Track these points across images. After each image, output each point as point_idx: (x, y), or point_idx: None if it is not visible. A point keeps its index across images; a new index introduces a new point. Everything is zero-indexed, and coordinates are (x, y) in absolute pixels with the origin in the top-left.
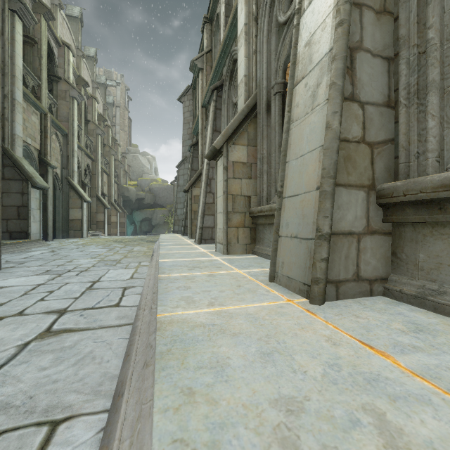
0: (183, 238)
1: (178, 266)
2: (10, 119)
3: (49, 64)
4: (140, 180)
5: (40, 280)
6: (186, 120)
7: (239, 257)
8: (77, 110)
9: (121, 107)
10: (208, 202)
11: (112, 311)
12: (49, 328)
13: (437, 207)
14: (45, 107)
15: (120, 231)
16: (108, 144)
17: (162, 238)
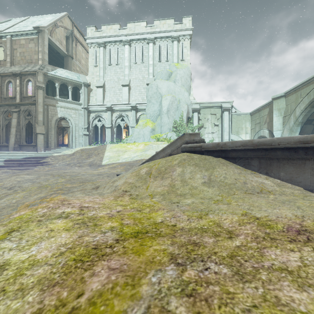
0: None
1: None
2: None
3: None
4: None
5: None
6: None
7: None
8: None
9: None
10: None
11: None
12: None
13: (22, 146)
14: None
15: None
16: None
17: None
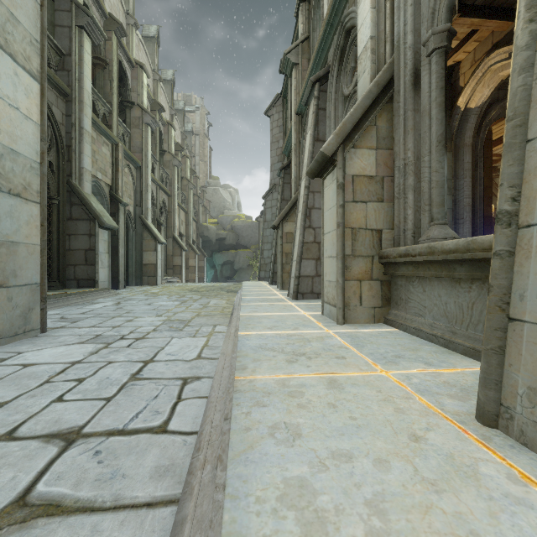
0: (272, 289)
1: (269, 349)
2: (77, 150)
3: (122, 89)
4: (221, 217)
5: (79, 354)
6: (275, 138)
7: (366, 331)
8: (152, 139)
9: (200, 134)
10: (307, 240)
11: (151, 448)
12: (28, 490)
13: None
14: (116, 137)
15: (199, 276)
16: (186, 177)
17: (244, 289)
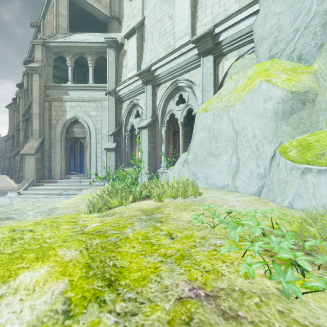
0: (6, 177)
1: None
2: None
3: None
4: None
5: None
6: (11, 118)
7: None
8: None
9: None
10: None
11: None
12: None
13: None
14: None
15: None
16: None
17: None
